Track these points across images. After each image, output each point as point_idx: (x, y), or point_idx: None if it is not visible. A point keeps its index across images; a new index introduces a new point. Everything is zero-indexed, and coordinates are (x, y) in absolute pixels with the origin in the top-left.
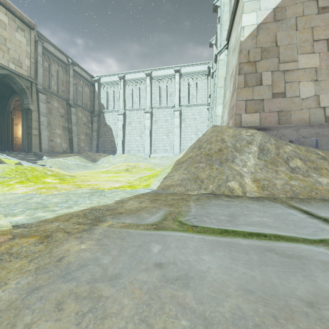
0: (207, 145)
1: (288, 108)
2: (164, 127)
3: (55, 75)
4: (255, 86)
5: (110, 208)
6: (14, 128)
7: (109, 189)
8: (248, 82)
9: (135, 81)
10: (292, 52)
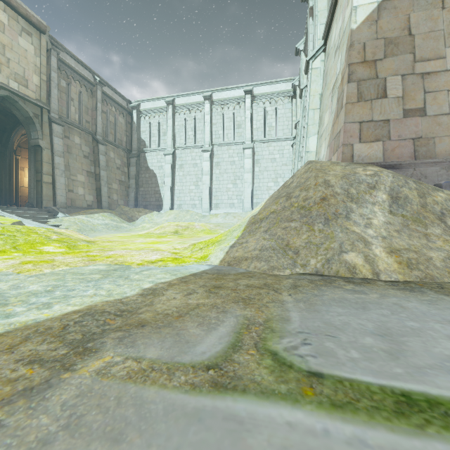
0: (302, 192)
1: (430, 133)
2: (229, 171)
3: (76, 99)
4: (376, 99)
5: (127, 308)
6: (19, 173)
7: (140, 265)
8: (363, 93)
9: (189, 107)
10: (436, 44)
